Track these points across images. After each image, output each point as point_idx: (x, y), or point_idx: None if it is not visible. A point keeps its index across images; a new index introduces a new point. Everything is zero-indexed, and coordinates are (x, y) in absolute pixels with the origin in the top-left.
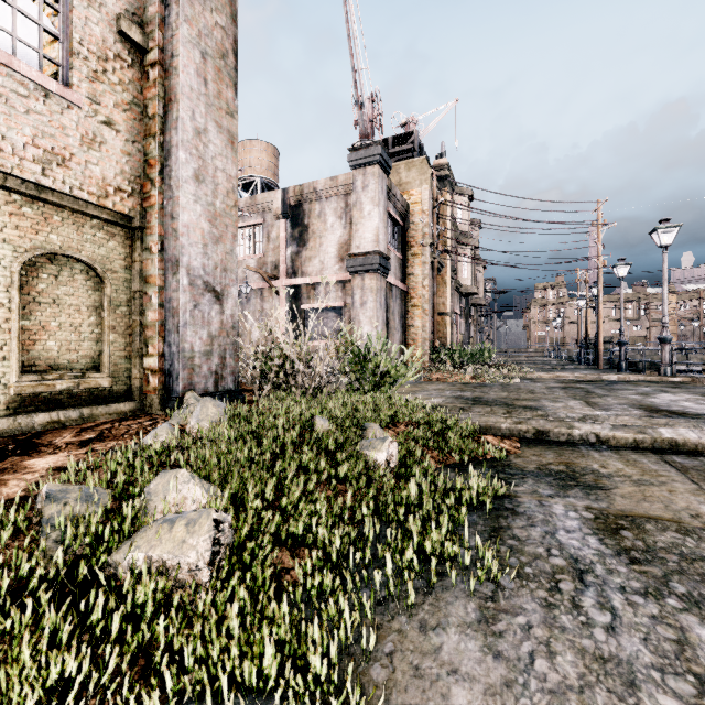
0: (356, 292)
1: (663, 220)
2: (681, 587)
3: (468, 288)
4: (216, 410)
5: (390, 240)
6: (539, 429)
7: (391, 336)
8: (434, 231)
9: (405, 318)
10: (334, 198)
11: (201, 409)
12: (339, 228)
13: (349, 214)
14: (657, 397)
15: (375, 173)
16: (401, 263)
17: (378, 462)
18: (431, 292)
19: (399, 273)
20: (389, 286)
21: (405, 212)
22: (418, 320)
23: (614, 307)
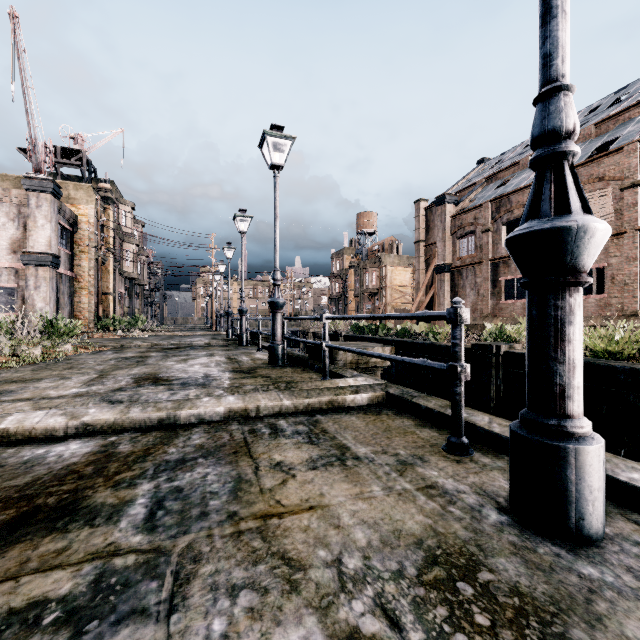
0: (30, 279)
1: (221, 261)
2: (119, 353)
3: (131, 274)
4: (6, 339)
5: (60, 241)
6: (122, 344)
7: (62, 310)
8: (99, 237)
9: (74, 297)
10: (6, 204)
11: (0, 339)
12: (12, 228)
13: (23, 220)
14: (194, 338)
15: (48, 199)
16: (70, 257)
17: (66, 348)
18: (96, 279)
19: (68, 265)
20: (60, 275)
21: (74, 220)
22: (85, 298)
23: (237, 292)
